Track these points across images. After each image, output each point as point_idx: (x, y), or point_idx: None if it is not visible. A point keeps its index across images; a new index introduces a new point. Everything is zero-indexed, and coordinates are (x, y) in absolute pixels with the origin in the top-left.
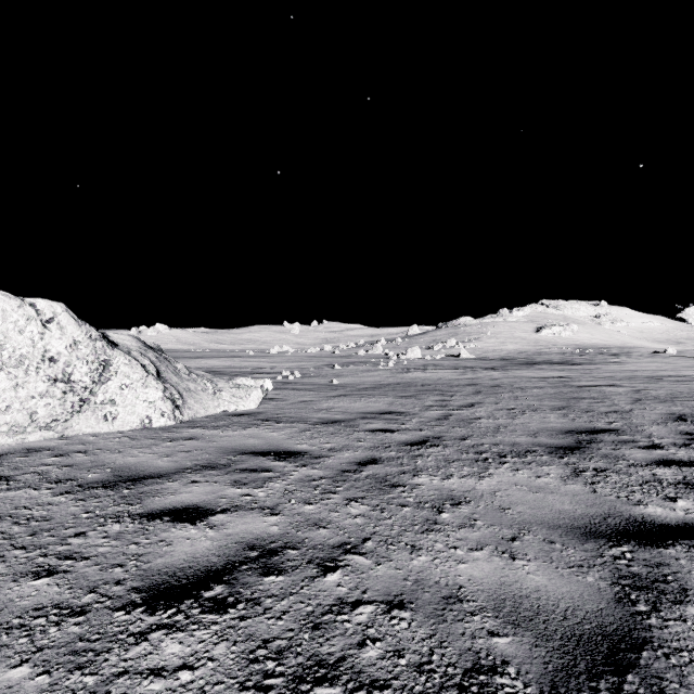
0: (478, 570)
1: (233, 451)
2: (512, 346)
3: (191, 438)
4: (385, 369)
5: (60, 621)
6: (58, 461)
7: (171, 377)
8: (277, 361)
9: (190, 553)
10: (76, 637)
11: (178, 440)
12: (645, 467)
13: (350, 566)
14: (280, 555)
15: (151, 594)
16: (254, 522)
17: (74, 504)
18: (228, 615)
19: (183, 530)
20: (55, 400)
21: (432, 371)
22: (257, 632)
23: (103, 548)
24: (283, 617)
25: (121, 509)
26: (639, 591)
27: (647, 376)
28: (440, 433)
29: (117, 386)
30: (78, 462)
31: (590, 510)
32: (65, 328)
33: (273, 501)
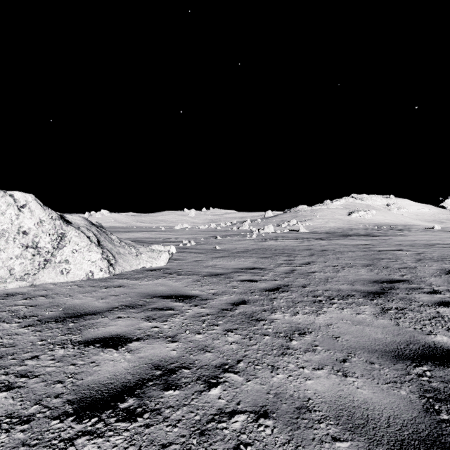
0: (321, 386)
1: (148, 295)
2: (333, 224)
3: (119, 286)
4: (250, 239)
5: (9, 429)
6: (26, 302)
7: (108, 245)
8: (179, 234)
9: (112, 372)
10: (20, 442)
11: (110, 288)
12: (431, 307)
13: (228, 382)
14: (177, 374)
15: (80, 406)
16: (159, 347)
17: (33, 334)
18: (136, 423)
19: (109, 354)
20: (27, 260)
21: (281, 240)
22: (157, 438)
23: (50, 368)
24: (177, 425)
25: (66, 337)
26: (440, 402)
27: (424, 244)
28: (288, 282)
29: (70, 251)
30: (40, 303)
31: (396, 338)
32: (34, 211)
33: (174, 332)
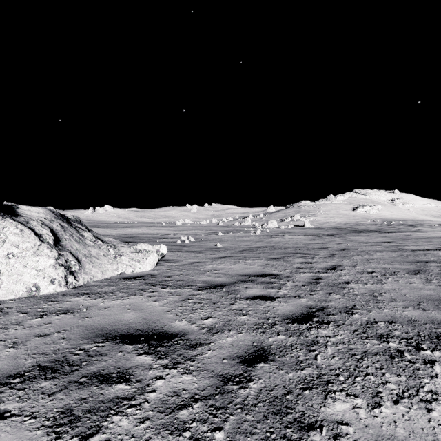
0: None
1: (99, 334)
2: (338, 219)
3: (66, 311)
4: (254, 235)
5: None
6: None
7: (73, 245)
8: (179, 229)
9: None
10: None
11: (50, 315)
12: None
13: None
14: None
15: None
16: None
17: None
18: None
19: None
20: None
21: (288, 237)
22: None
23: None
24: None
25: None
26: None
27: None
28: (320, 302)
29: (3, 255)
30: None
31: None
32: None
33: None
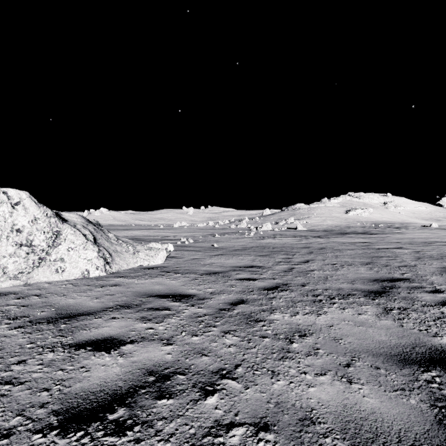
0: (325, 394)
1: (144, 294)
2: (330, 222)
3: (115, 285)
4: (248, 237)
5: None
6: (18, 302)
7: (104, 243)
8: (177, 232)
9: (102, 378)
10: None
11: (106, 286)
12: (435, 307)
13: (225, 390)
14: (171, 380)
15: (66, 417)
16: (154, 350)
17: (22, 336)
18: (125, 437)
19: (100, 358)
20: (21, 259)
21: (279, 238)
22: None
23: (37, 374)
24: (170, 440)
25: (57, 340)
26: None
27: (422, 242)
28: (287, 281)
29: (65, 249)
30: (33, 303)
31: (401, 340)
32: (28, 208)
33: (169, 333)
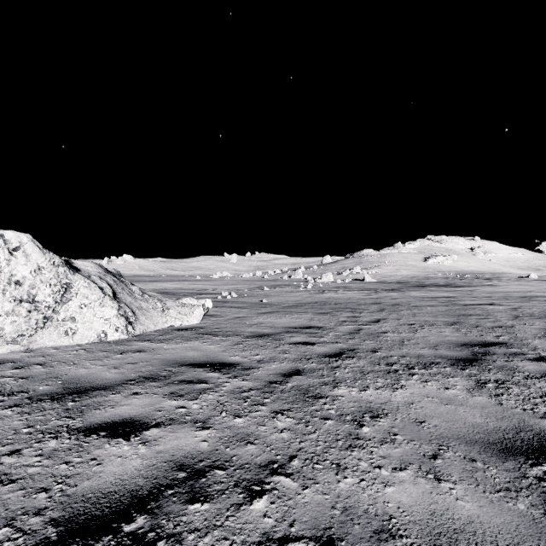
0: (406, 496)
1: (174, 363)
2: (405, 272)
3: (139, 351)
4: (305, 290)
5: None
6: (16, 373)
7: (126, 298)
8: (218, 284)
9: (118, 474)
10: None
11: (127, 353)
12: (541, 379)
13: (277, 490)
14: (207, 477)
15: (68, 528)
16: (185, 437)
17: (18, 418)
18: None
19: (116, 447)
20: (21, 318)
21: (342, 292)
22: None
23: (33, 468)
24: None
25: (62, 423)
26: None
27: (519, 296)
28: (354, 345)
29: (77, 305)
30: (34, 374)
31: (501, 423)
32: (30, 255)
33: (206, 414)
